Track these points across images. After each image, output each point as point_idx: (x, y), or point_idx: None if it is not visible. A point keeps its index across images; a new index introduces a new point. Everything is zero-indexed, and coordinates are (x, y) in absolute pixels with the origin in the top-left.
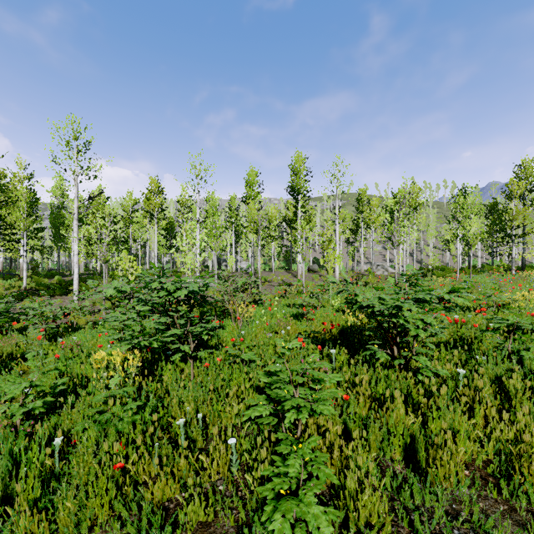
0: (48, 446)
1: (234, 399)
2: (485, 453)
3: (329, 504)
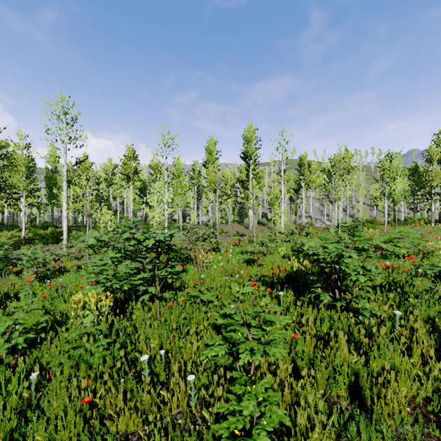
0: (28, 379)
1: (193, 336)
2: (425, 392)
3: (280, 439)
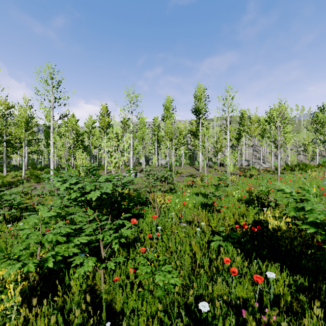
0: None
1: None
2: None
3: None
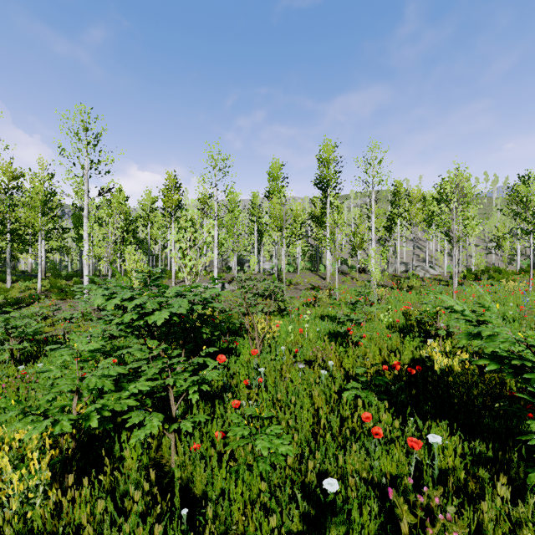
0: None
1: None
2: None
3: None
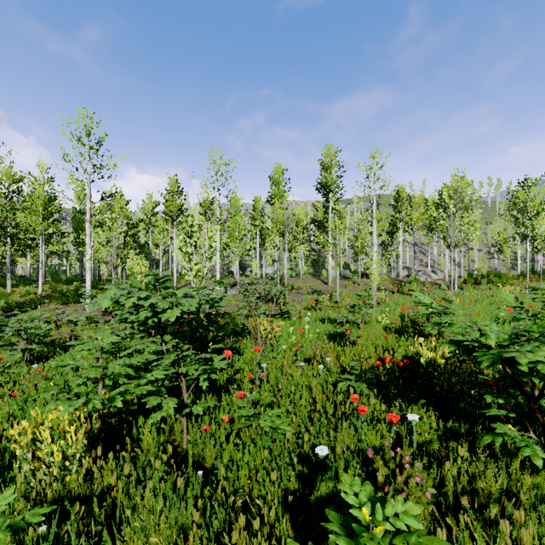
0: None
1: (239, 542)
2: None
3: None
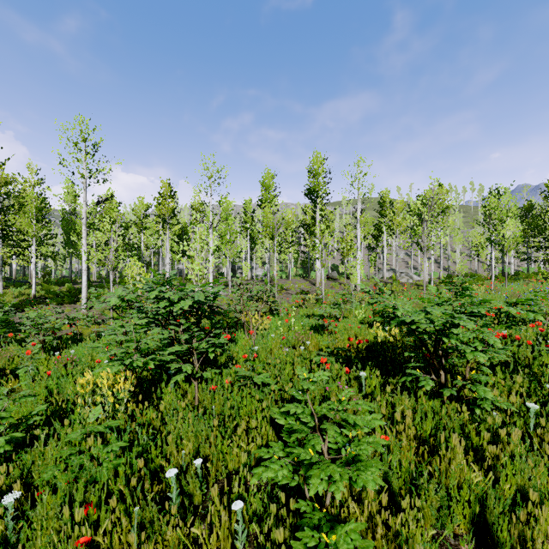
0: None
1: (242, 437)
2: None
3: None
